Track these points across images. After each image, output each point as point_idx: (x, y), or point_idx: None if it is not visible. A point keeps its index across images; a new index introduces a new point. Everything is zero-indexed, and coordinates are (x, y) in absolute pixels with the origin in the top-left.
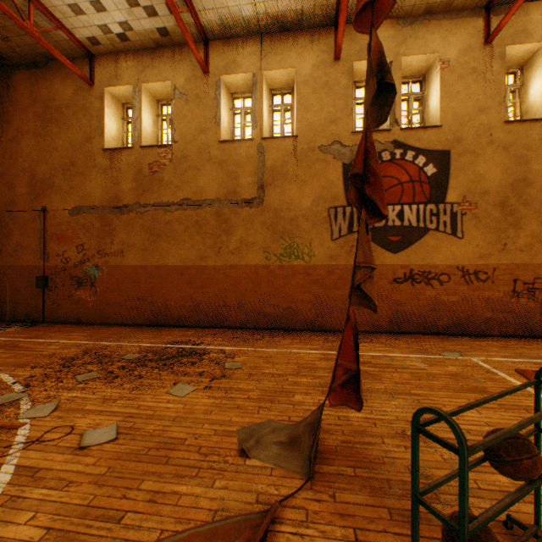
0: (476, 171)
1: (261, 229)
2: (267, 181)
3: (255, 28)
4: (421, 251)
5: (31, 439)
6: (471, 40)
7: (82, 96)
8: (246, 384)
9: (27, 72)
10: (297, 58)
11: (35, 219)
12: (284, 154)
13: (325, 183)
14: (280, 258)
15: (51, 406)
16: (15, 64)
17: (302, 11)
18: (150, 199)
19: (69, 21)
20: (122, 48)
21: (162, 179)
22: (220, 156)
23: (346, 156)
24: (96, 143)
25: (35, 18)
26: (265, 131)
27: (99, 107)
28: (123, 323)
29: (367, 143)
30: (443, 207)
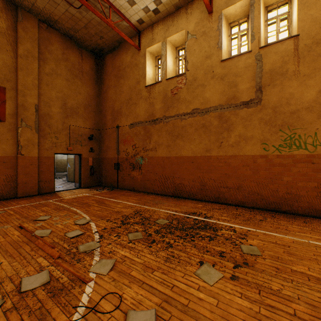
0: None
1: (258, 125)
2: (264, 83)
3: None
4: None
5: (91, 304)
6: None
7: (135, 58)
8: (280, 286)
9: (110, 54)
10: None
11: (114, 132)
12: (283, 55)
13: None
14: (279, 149)
15: (109, 264)
16: (106, 52)
17: None
18: (171, 112)
19: (128, 13)
20: (155, 20)
21: (179, 98)
22: (221, 72)
23: None
24: (141, 84)
25: (112, 18)
26: (261, 42)
27: (143, 62)
28: (155, 193)
29: None
30: None
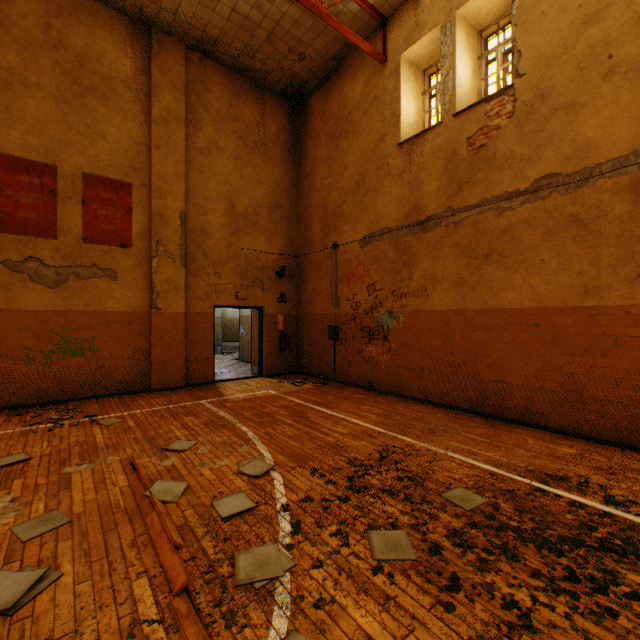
0: None
1: None
2: None
3: None
4: None
5: None
6: None
7: (372, 86)
8: None
9: (320, 92)
10: None
11: (327, 259)
12: None
13: None
14: None
15: None
16: (310, 90)
17: None
18: (469, 197)
19: None
20: None
21: (491, 155)
22: None
23: None
24: (388, 141)
25: (324, 2)
26: None
27: (393, 88)
28: (425, 400)
29: None
30: None
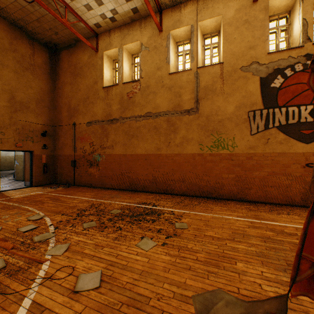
0: None
1: (197, 129)
2: (201, 96)
3: None
4: None
5: (47, 275)
6: None
7: (92, 59)
8: (193, 245)
9: (67, 51)
10: (223, 7)
11: (70, 129)
12: (214, 76)
13: (245, 93)
14: (210, 149)
15: (64, 247)
16: (61, 48)
17: None
18: (127, 114)
19: (85, 16)
20: (112, 27)
21: (134, 101)
22: (169, 83)
23: (263, 71)
24: (99, 84)
25: (68, 18)
26: (199, 63)
27: (100, 64)
28: (113, 188)
29: None
30: None
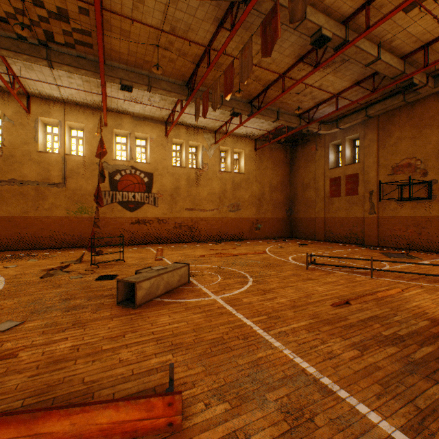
0: (163, 182)
1: (65, 199)
2: (68, 175)
3: (61, 100)
4: (143, 212)
5: None
6: (161, 133)
7: None
8: (61, 258)
9: None
10: (86, 119)
11: None
12: (79, 164)
13: None
14: (76, 213)
15: None
16: None
17: (88, 103)
18: None
19: None
20: None
21: None
22: (39, 159)
23: (111, 169)
24: None
25: None
26: (67, 150)
27: None
28: None
29: (99, 188)
30: (151, 195)
